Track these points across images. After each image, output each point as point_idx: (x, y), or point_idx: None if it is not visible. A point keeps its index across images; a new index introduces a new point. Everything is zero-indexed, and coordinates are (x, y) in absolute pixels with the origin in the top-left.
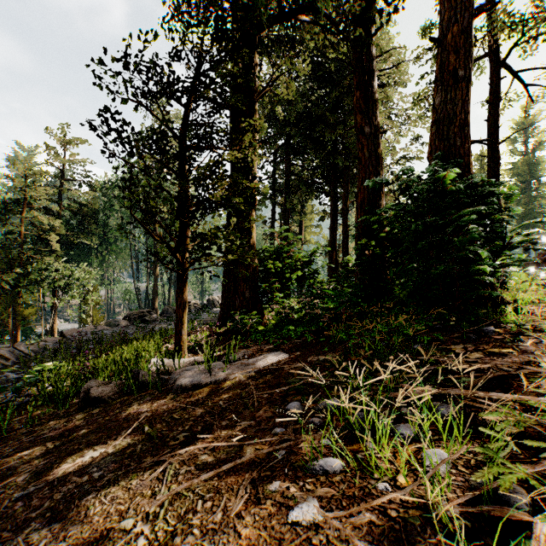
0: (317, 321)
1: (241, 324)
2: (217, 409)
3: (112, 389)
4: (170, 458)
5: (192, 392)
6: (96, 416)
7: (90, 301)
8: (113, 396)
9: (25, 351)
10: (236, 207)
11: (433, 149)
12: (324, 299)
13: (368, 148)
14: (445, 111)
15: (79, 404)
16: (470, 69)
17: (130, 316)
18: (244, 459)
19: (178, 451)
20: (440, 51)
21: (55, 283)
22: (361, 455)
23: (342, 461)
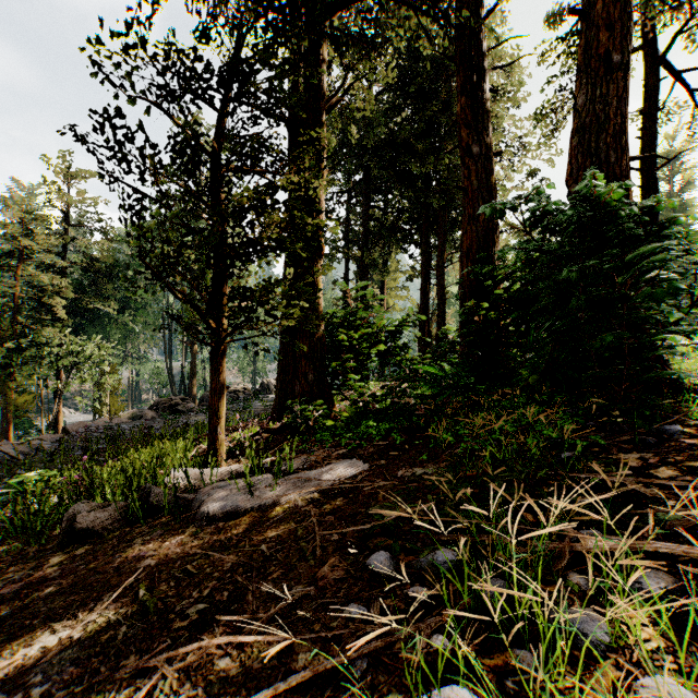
0: (409, 414)
1: (301, 418)
2: (256, 557)
3: (110, 515)
4: (164, 664)
5: (223, 525)
6: (78, 561)
7: (107, 385)
8: (111, 526)
9: (11, 454)
10: (294, 252)
11: (575, 169)
12: (415, 382)
13: (477, 175)
14: (593, 113)
15: (59, 539)
16: (629, 52)
17: (158, 406)
18: (292, 680)
19: (181, 649)
20: (585, 29)
21: (60, 362)
22: (512, 683)
23: (477, 693)
